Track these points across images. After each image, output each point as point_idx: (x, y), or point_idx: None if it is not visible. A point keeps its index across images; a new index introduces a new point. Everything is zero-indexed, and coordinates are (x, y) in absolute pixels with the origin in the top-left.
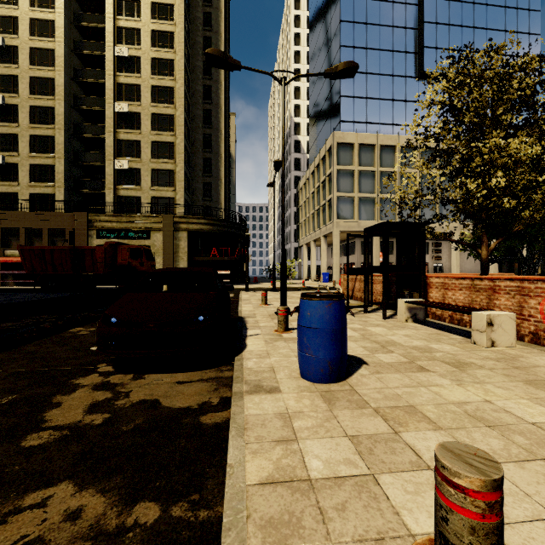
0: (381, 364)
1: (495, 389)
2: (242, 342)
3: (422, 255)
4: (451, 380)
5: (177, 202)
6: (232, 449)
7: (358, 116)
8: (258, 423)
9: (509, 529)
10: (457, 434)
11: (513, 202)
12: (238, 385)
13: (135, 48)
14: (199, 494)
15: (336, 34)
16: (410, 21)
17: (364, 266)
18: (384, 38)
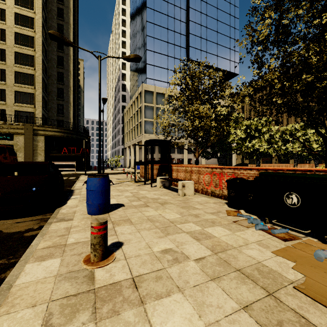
0: (131, 206)
1: (167, 210)
2: (65, 202)
3: (169, 156)
4: (154, 209)
5: (36, 115)
6: (35, 241)
7: (156, 76)
8: (53, 231)
9: (127, 245)
10: (137, 225)
11: (202, 133)
12: (51, 220)
13: (0, 2)
14: (13, 256)
15: (144, 28)
16: (183, 31)
17: (144, 160)
18: (170, 37)
